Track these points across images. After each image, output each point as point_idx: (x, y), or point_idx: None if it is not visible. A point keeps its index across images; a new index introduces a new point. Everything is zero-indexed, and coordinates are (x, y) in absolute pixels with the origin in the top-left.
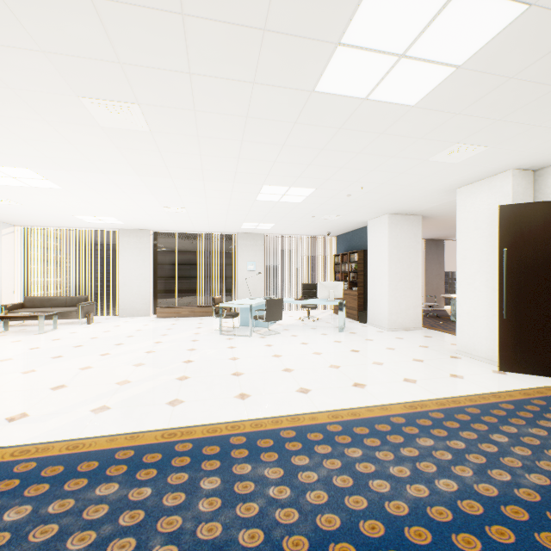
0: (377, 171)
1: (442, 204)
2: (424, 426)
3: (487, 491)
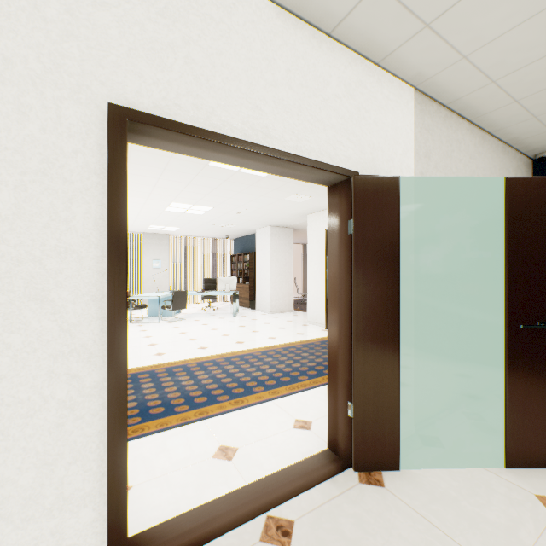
0: (254, 202)
1: (304, 222)
2: (271, 354)
3: (288, 370)
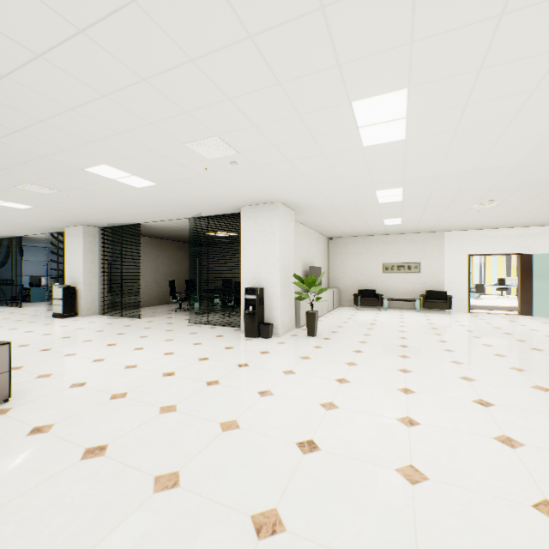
0: None
1: None
2: None
3: None
